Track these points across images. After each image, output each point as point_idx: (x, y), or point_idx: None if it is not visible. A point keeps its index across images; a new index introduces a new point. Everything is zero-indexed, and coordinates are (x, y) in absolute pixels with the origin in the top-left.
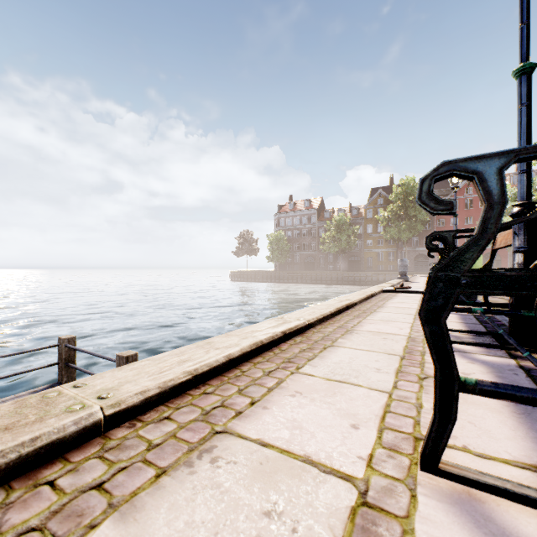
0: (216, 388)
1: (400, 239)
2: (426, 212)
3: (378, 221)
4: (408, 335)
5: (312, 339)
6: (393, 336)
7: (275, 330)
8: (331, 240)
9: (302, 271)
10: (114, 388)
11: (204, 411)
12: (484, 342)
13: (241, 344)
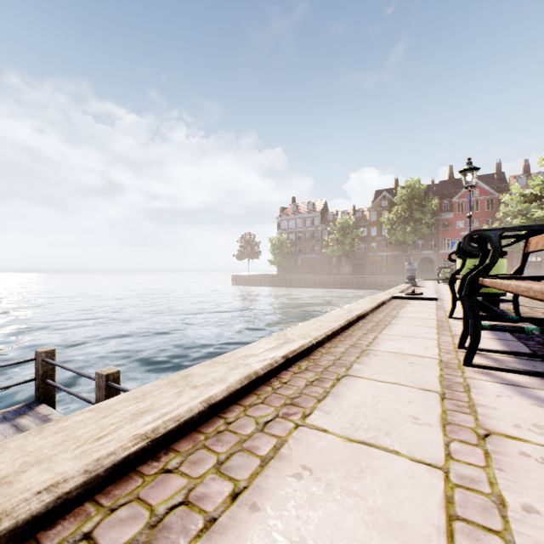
0: (184, 458)
1: (405, 242)
2: (432, 215)
3: (383, 223)
4: (438, 357)
5: (321, 364)
6: (421, 359)
7: (275, 353)
8: (335, 243)
9: (305, 275)
10: (7, 478)
11: (153, 517)
12: (537, 369)
13: (228, 378)
